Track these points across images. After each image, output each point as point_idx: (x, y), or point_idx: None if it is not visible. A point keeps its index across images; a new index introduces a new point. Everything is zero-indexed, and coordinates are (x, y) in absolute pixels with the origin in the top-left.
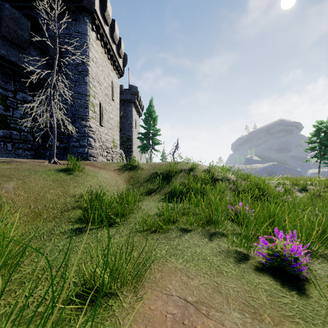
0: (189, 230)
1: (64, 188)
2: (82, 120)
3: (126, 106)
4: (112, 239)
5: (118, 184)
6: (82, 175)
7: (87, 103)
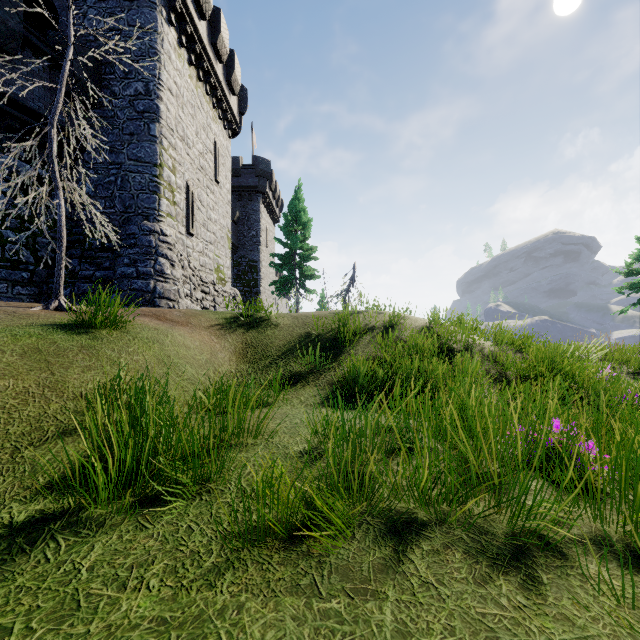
0: (423, 523)
1: (51, 373)
2: (145, 218)
3: (247, 200)
4: (129, 588)
5: (217, 362)
6: (120, 337)
7: (156, 181)
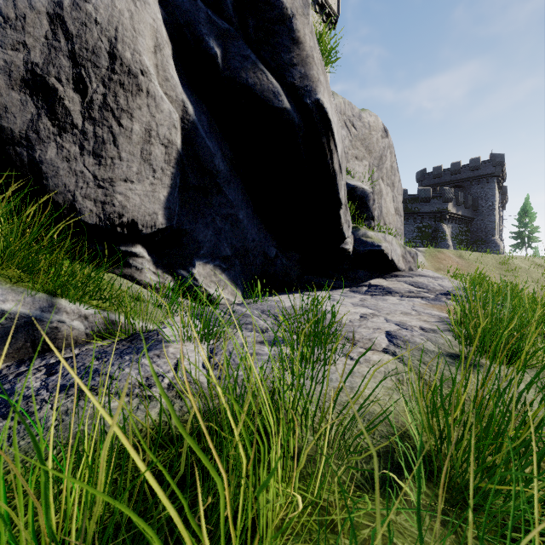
0: None
1: None
2: (492, 236)
3: None
4: None
5: None
6: None
7: (495, 226)
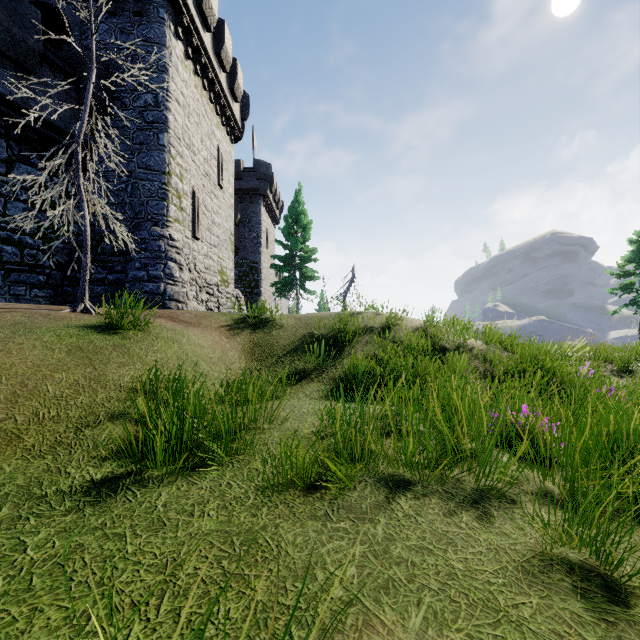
0: (409, 481)
1: (94, 368)
2: (154, 224)
3: (248, 202)
4: (196, 516)
5: (228, 360)
6: (144, 337)
7: (165, 189)
